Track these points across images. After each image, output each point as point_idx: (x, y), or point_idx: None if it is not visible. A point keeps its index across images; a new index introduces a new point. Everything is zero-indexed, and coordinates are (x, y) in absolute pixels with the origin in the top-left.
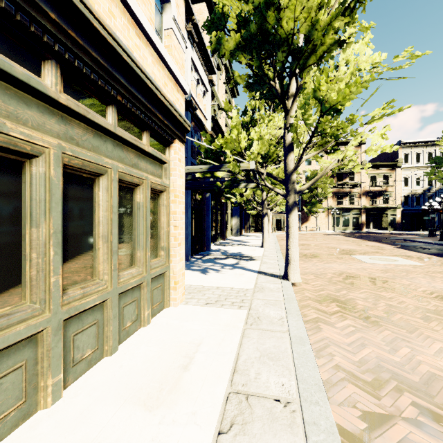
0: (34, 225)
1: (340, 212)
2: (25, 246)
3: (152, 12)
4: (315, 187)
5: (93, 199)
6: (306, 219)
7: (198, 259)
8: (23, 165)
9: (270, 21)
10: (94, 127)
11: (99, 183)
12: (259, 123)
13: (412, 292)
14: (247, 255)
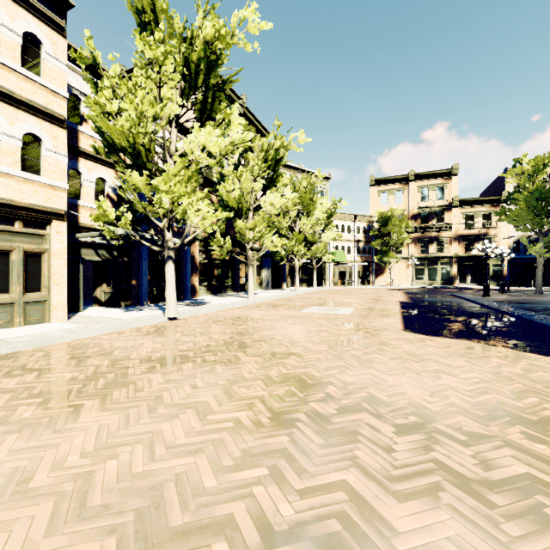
0: None
1: (425, 262)
2: None
3: (18, 157)
4: (388, 232)
5: None
6: (381, 271)
7: (155, 304)
8: None
9: (109, 140)
10: None
11: None
12: (225, 180)
13: (241, 326)
14: (205, 303)
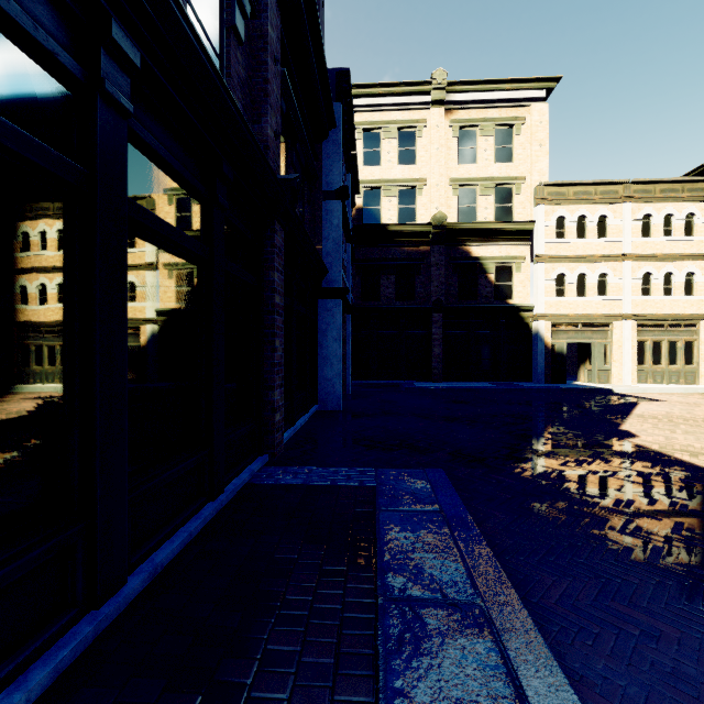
0: (646, 353)
1: None
2: (645, 356)
3: (682, 288)
4: None
5: (660, 347)
6: None
7: None
8: (645, 343)
9: None
10: (660, 331)
11: (662, 343)
12: None
13: None
14: None
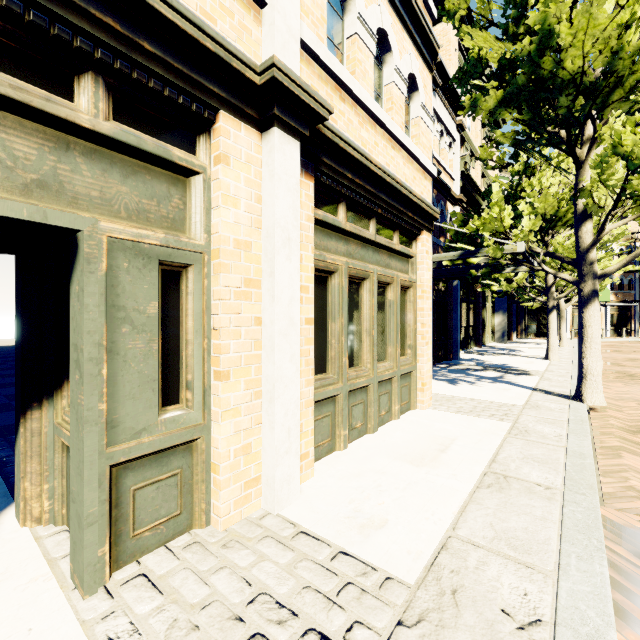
0: (334, 320)
1: None
2: (328, 334)
3: (403, 115)
4: None
5: (359, 300)
6: None
7: (442, 368)
8: (327, 279)
9: (545, 67)
10: (362, 240)
11: (364, 286)
12: (539, 171)
13: None
14: (518, 368)
